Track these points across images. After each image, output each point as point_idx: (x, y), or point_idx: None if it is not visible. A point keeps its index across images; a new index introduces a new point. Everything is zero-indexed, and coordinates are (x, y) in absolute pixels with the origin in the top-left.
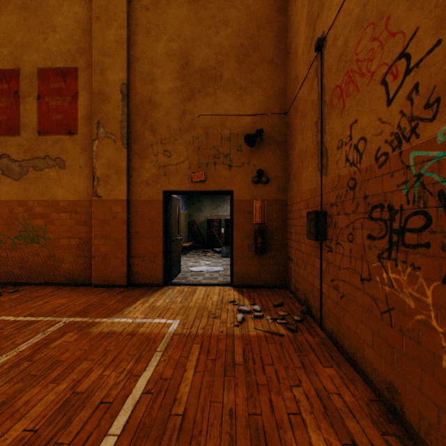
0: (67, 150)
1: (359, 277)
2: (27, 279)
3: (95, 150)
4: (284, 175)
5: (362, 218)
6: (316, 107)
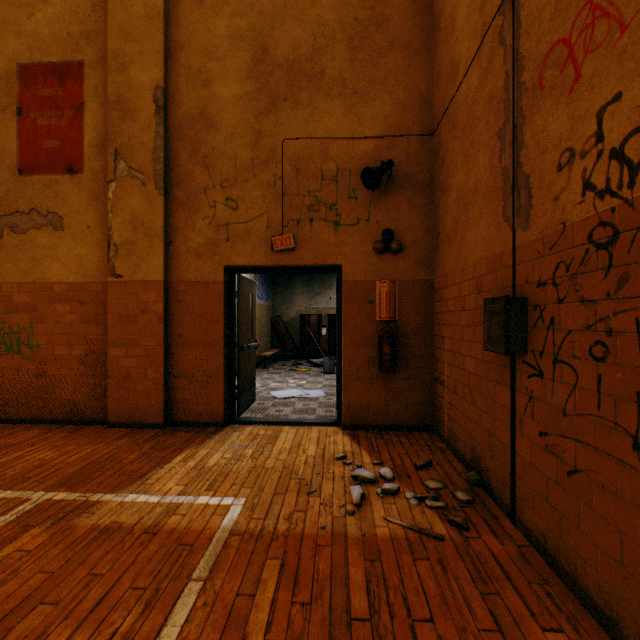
0: (66, 200)
1: (628, 441)
2: (1, 413)
3: (112, 198)
4: (429, 240)
5: None
6: (499, 103)
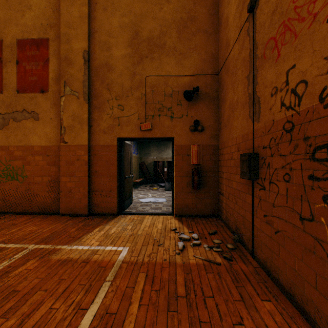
0: (40, 105)
1: (297, 216)
2: (8, 209)
3: (62, 104)
4: (216, 125)
5: (302, 159)
6: (247, 63)
